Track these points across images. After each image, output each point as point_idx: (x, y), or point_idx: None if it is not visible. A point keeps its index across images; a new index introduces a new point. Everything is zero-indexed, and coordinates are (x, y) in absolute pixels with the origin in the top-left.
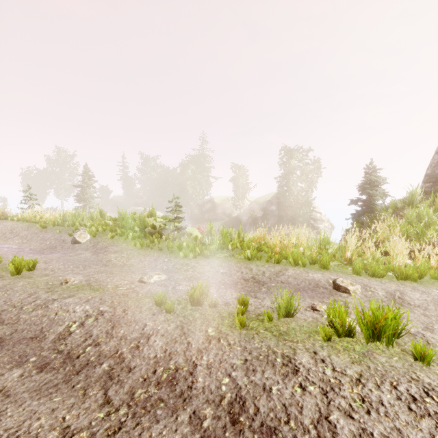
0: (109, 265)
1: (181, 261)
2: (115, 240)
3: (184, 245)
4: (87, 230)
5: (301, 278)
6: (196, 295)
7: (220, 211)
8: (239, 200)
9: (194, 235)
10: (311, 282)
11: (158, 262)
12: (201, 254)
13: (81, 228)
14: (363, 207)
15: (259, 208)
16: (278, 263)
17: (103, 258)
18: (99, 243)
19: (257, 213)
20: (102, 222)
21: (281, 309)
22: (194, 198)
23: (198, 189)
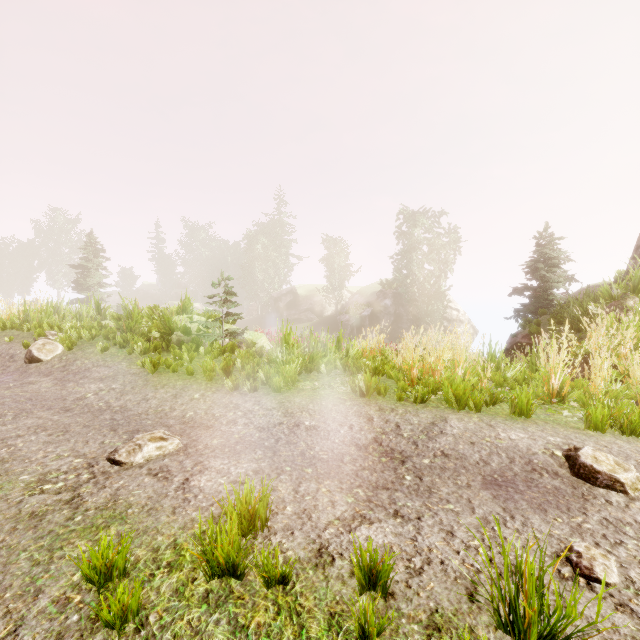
0: (75, 410)
1: (225, 399)
2: (109, 355)
3: (237, 364)
4: (60, 336)
5: (486, 444)
6: (220, 551)
7: (306, 308)
8: (335, 291)
9: (258, 346)
10: (514, 457)
11: (179, 401)
12: (268, 384)
13: (50, 334)
14: (533, 298)
15: (366, 302)
16: (423, 402)
17: (72, 392)
18: (76, 361)
19: (363, 310)
20: (93, 322)
21: (532, 637)
22: (265, 287)
23: (273, 274)
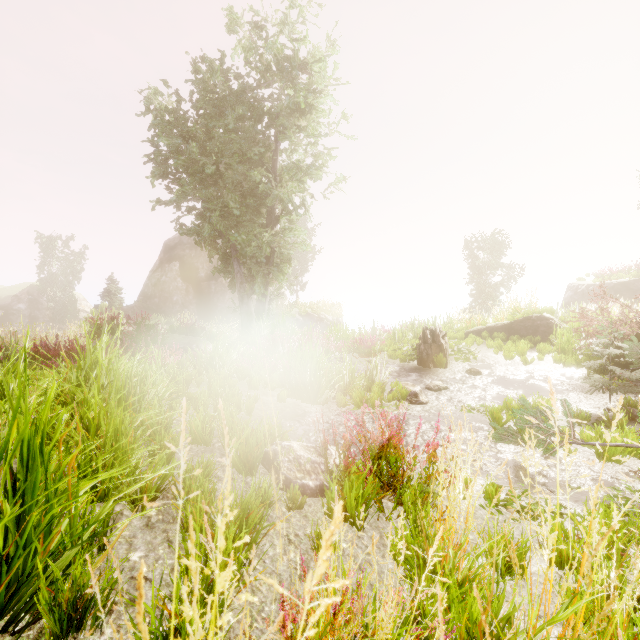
0: None
1: None
2: None
3: None
4: None
5: None
6: None
7: None
8: None
9: None
10: None
11: None
12: None
13: None
14: None
15: None
16: None
17: None
18: None
19: None
20: None
21: None
22: None
23: None
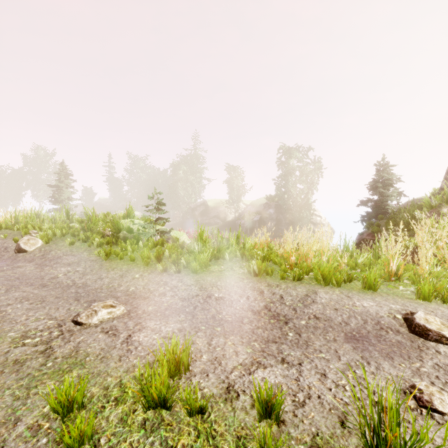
0: (49, 286)
1: (157, 278)
2: (74, 247)
3: (166, 254)
4: (40, 234)
5: (346, 310)
6: (154, 390)
7: (214, 215)
8: (234, 203)
9: (181, 241)
10: (367, 319)
11: (124, 279)
12: (188, 267)
13: (33, 232)
14: (374, 208)
15: (256, 211)
16: (299, 280)
17: (48, 273)
18: (51, 251)
19: (254, 216)
20: (63, 224)
21: None
22: (185, 200)
23: (190, 192)
